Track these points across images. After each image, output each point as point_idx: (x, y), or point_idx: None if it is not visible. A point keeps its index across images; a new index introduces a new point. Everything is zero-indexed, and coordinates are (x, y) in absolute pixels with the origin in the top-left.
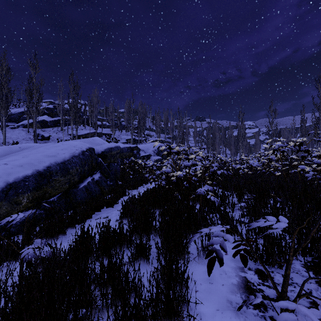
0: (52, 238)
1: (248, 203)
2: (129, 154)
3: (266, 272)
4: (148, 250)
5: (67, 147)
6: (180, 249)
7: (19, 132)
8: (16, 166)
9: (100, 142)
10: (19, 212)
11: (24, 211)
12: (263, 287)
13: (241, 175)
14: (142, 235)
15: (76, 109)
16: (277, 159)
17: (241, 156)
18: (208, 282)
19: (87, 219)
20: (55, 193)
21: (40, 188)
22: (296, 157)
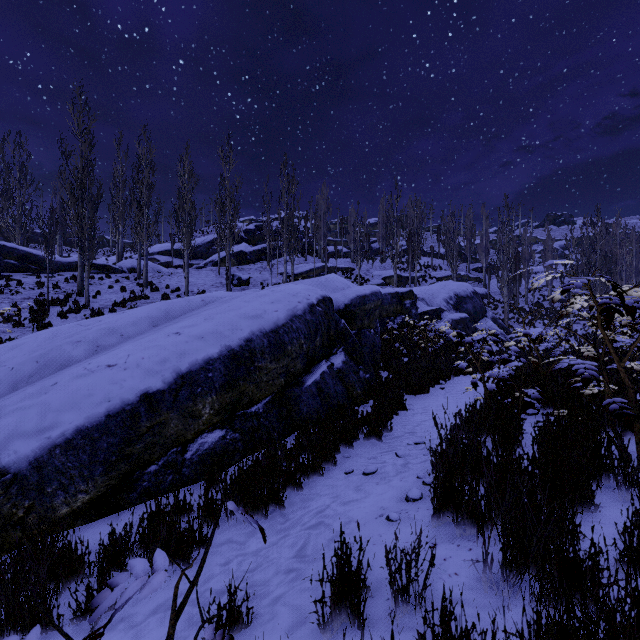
0: (256, 513)
1: None
2: (395, 308)
3: None
4: None
5: (281, 296)
6: None
7: (207, 274)
8: (194, 338)
9: (339, 285)
10: (197, 433)
11: (206, 433)
12: None
13: None
14: None
15: (292, 224)
16: None
17: None
18: None
19: (324, 466)
20: (261, 397)
21: (234, 385)
22: None
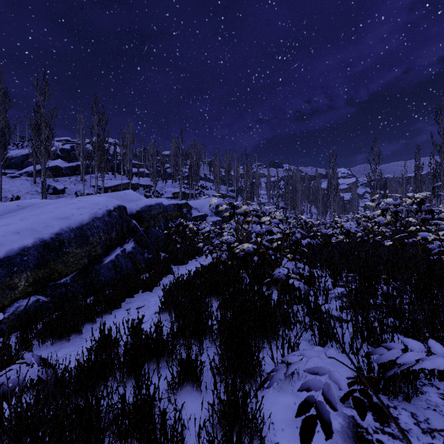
0: (62, 340)
1: (349, 291)
2: (176, 214)
3: (406, 442)
4: (200, 369)
5: (86, 205)
6: (250, 368)
7: (22, 182)
8: (10, 233)
9: (134, 198)
10: (13, 300)
11: (22, 299)
12: (382, 437)
13: (333, 245)
14: (190, 346)
15: (103, 150)
16: (386, 223)
17: (332, 217)
18: (294, 425)
19: (113, 309)
20: (68, 272)
21: (46, 265)
22: (414, 220)
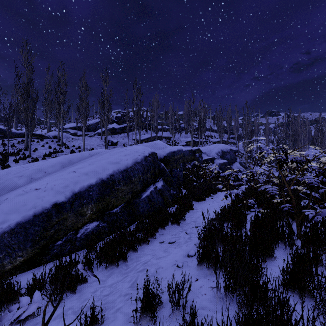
0: (112, 265)
1: None
2: (191, 157)
3: None
4: None
5: (130, 152)
6: None
7: (95, 139)
8: (83, 174)
9: (161, 146)
10: (84, 224)
11: (89, 223)
12: None
13: None
14: None
15: (139, 114)
16: None
17: None
18: None
19: (150, 239)
20: (118, 204)
21: (103, 198)
22: None
